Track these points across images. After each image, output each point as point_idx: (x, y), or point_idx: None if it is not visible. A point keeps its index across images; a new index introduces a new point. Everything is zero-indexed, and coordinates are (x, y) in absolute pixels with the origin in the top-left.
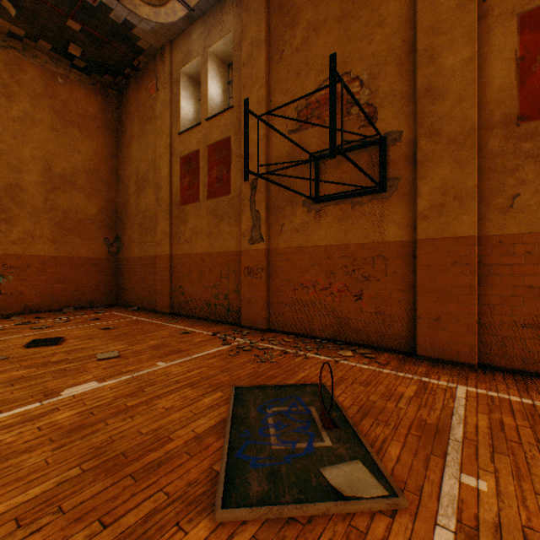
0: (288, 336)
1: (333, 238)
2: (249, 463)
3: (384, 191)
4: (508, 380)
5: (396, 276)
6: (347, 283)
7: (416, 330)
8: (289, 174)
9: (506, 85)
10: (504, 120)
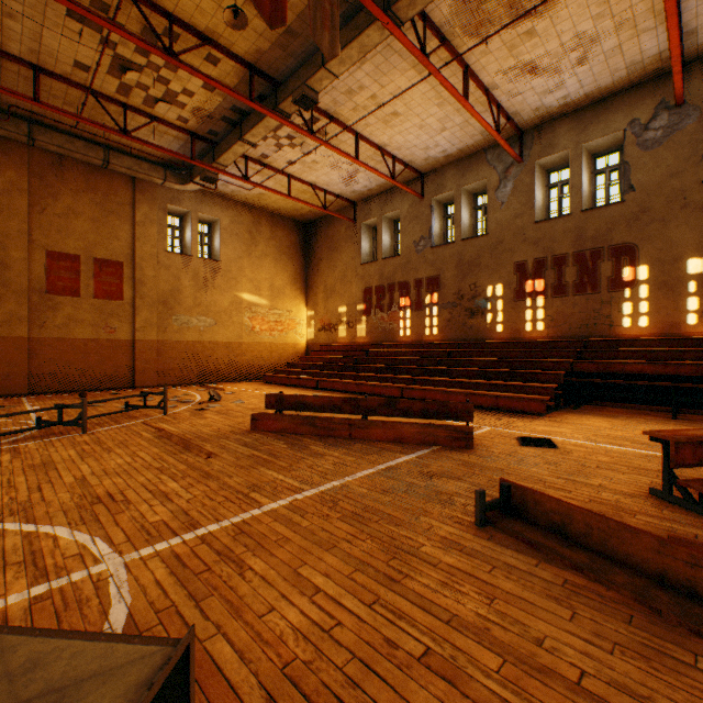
0: None
1: None
2: None
3: None
4: (43, 395)
5: None
6: None
7: None
8: None
9: (43, 276)
10: (42, 290)
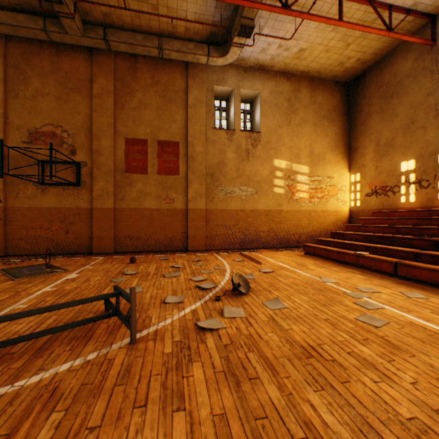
0: (23, 256)
1: (54, 204)
2: (21, 275)
3: (80, 186)
4: (120, 254)
5: (85, 222)
6: (61, 226)
7: (93, 243)
8: (24, 165)
9: (122, 159)
10: (122, 170)
